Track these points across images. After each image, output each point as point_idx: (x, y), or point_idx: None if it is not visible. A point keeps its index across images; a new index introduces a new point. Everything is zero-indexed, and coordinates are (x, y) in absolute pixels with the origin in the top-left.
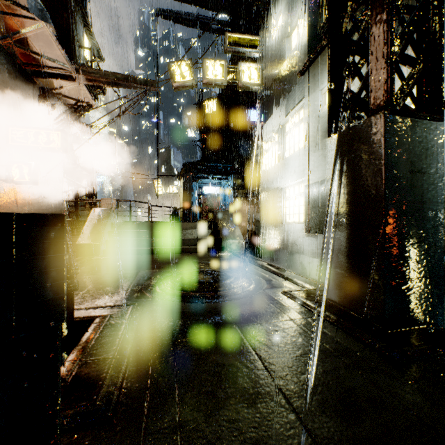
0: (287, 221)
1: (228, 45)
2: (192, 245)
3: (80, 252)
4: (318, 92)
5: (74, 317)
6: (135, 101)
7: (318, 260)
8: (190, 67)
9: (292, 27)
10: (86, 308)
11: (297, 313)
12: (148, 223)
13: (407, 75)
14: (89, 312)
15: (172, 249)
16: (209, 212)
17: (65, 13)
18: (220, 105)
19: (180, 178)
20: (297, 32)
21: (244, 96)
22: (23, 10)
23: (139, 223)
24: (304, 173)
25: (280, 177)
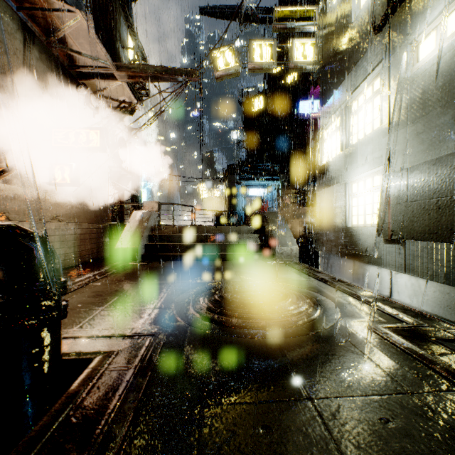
0: (354, 223)
1: (277, 21)
2: (236, 252)
3: (118, 257)
4: (406, 46)
5: (71, 351)
6: (176, 94)
7: (407, 275)
8: (235, 51)
9: None
10: (92, 336)
11: (414, 376)
12: (189, 226)
13: None
14: (93, 344)
15: (214, 256)
16: (255, 215)
17: (108, 14)
18: (266, 101)
19: (225, 181)
20: None
21: (293, 88)
22: (60, 2)
23: (179, 226)
24: (381, 160)
25: (344, 169)
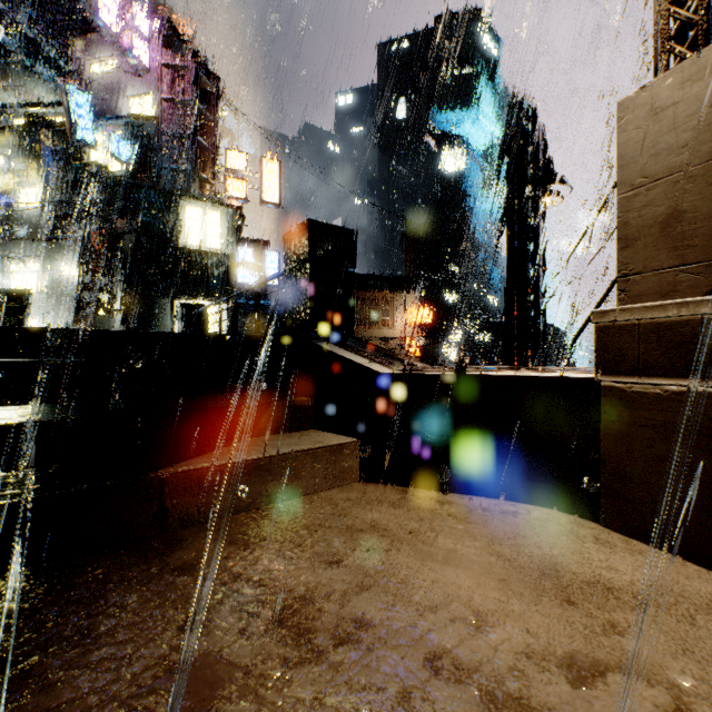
0: None
1: None
2: None
3: None
4: (54, 264)
5: None
6: None
7: None
8: None
9: (21, 187)
10: None
11: None
12: None
13: (104, 302)
14: None
15: None
16: None
17: None
18: None
19: None
20: (28, 195)
21: None
22: None
23: None
24: (39, 313)
25: None
